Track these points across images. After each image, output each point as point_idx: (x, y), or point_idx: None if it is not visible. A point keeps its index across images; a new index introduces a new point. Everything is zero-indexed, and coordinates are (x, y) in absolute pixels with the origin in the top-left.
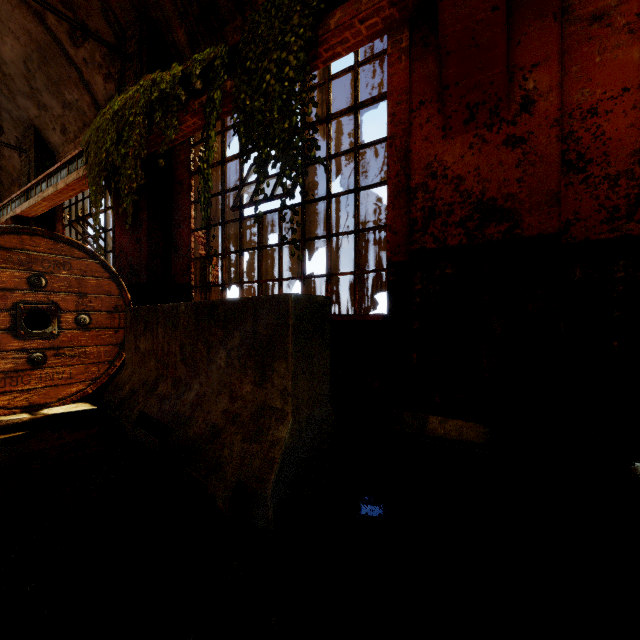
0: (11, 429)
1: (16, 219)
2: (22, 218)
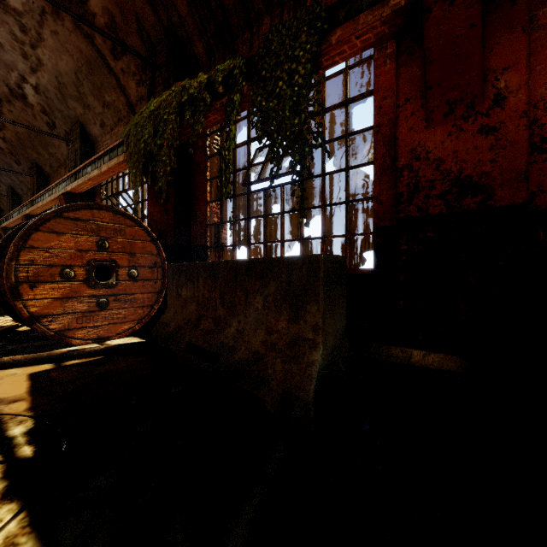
0: (93, 354)
1: (66, 195)
2: (70, 194)
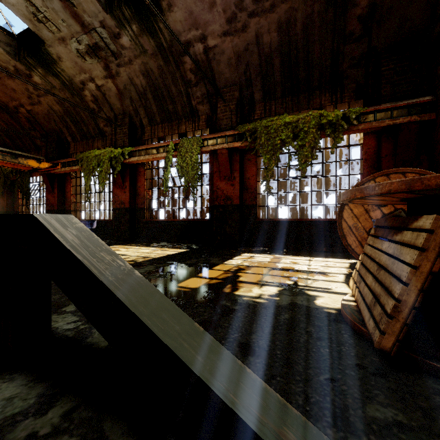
0: None
1: None
2: None
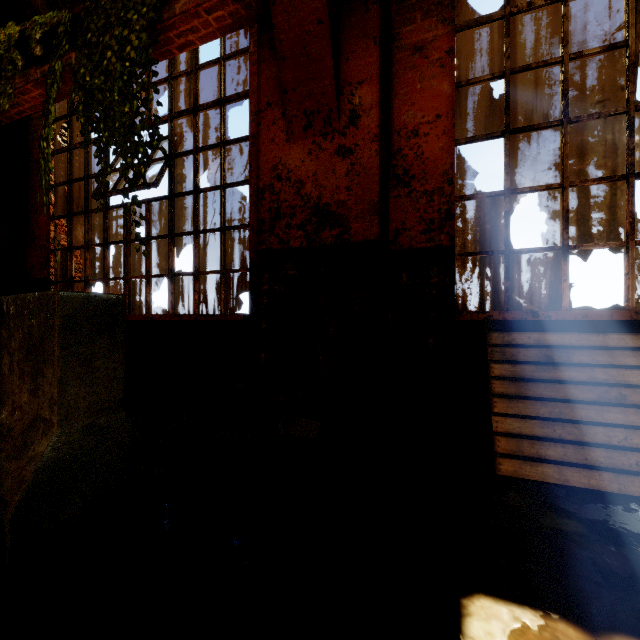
0: None
1: None
2: None
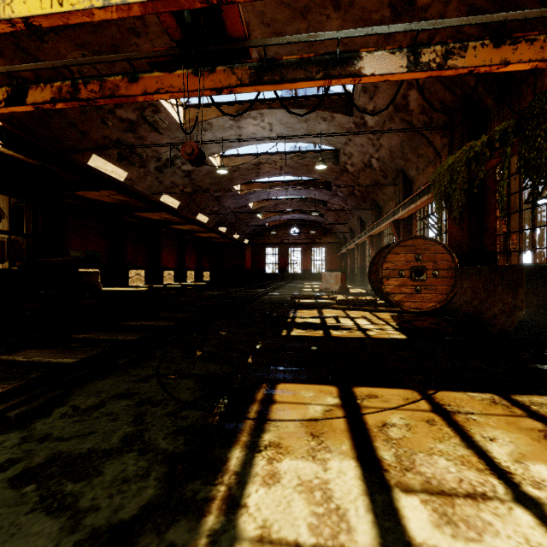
0: (414, 313)
1: (394, 221)
2: (396, 220)
